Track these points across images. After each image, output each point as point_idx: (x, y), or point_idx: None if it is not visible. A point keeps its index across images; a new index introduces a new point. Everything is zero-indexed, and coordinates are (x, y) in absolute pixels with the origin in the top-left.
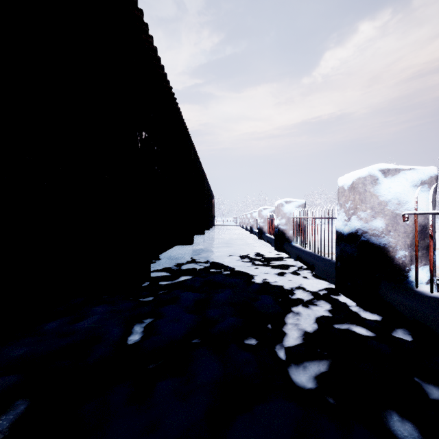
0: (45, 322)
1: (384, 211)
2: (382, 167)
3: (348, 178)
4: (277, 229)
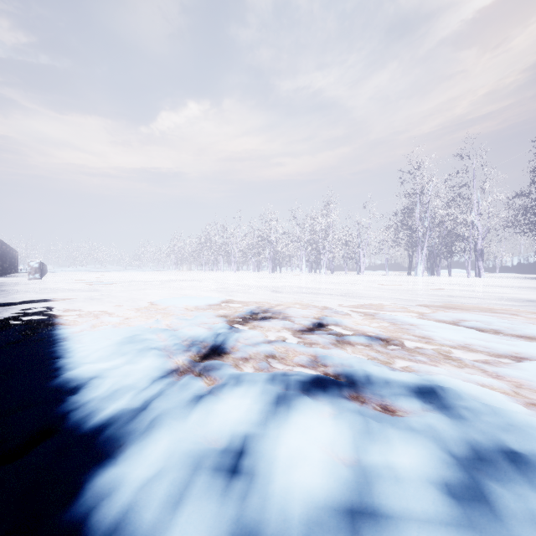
0: None
1: None
2: None
3: None
4: None
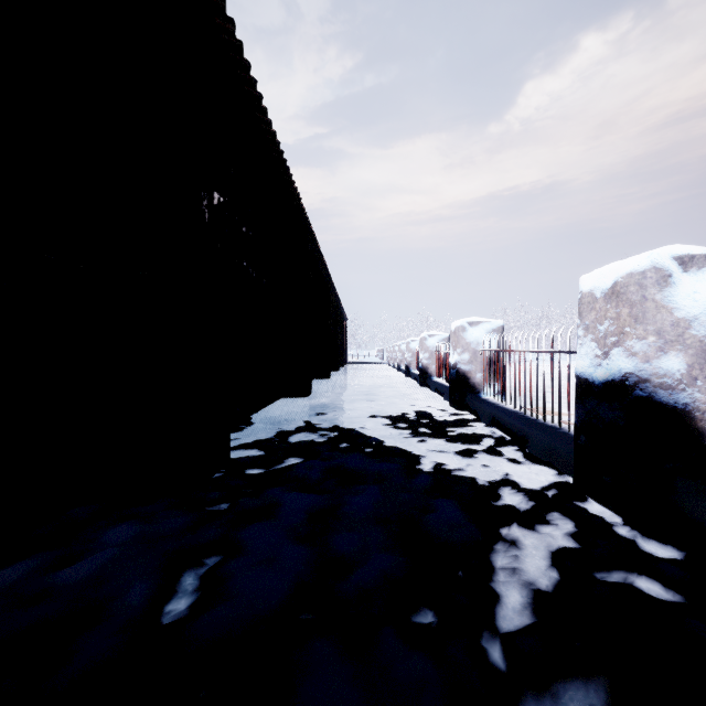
0: (1, 565)
1: (684, 339)
2: (679, 252)
3: (604, 276)
4: (455, 370)
